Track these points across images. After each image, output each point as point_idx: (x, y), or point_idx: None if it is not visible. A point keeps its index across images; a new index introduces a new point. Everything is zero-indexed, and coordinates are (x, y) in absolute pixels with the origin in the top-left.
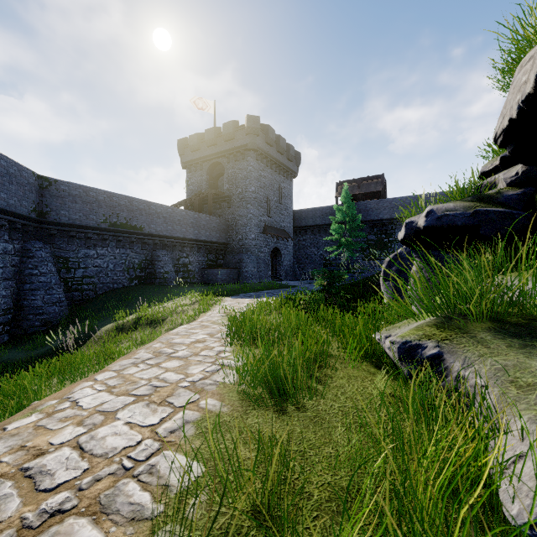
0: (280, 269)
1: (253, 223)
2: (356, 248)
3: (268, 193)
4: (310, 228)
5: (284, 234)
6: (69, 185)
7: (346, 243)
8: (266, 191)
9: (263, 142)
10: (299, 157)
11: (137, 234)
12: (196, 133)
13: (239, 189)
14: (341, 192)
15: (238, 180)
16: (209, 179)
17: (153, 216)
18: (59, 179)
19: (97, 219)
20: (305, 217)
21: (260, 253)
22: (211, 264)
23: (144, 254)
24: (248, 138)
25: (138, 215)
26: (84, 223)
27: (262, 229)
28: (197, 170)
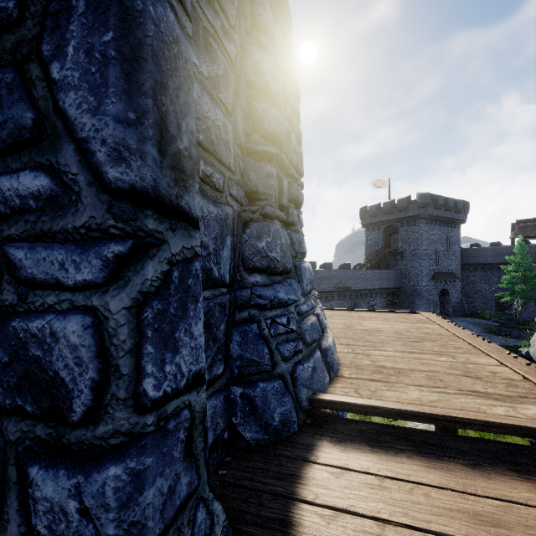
0: (448, 306)
1: (424, 274)
2: (533, 294)
3: (436, 246)
4: (479, 266)
5: (451, 277)
6: (320, 272)
7: (519, 291)
8: (435, 245)
9: (433, 209)
10: (467, 206)
11: (347, 291)
12: (375, 205)
13: (411, 247)
14: (518, 233)
15: (410, 240)
16: (384, 236)
17: (355, 278)
18: (317, 270)
19: (331, 286)
20: (474, 255)
21: (429, 296)
22: (388, 303)
23: (350, 302)
24: (420, 211)
25: (348, 279)
26: (326, 290)
27: (431, 276)
28: (374, 230)
